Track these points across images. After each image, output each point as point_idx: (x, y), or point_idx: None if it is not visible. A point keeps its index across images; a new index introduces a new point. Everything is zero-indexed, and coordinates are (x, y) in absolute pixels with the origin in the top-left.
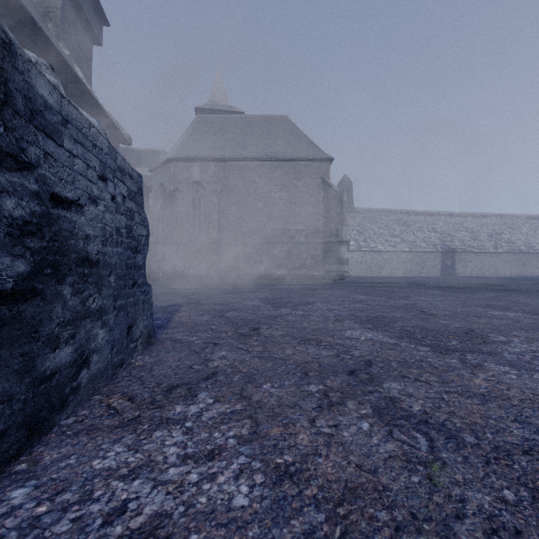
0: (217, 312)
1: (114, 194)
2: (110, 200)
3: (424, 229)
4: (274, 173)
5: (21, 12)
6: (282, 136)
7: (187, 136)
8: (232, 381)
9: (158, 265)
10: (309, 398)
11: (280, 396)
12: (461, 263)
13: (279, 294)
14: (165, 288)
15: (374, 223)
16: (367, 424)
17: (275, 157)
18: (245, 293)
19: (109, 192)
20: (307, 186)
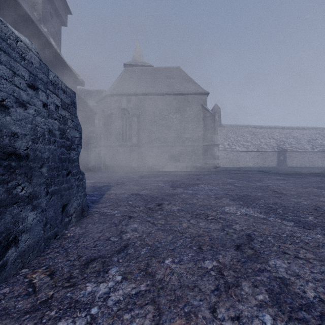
0: (134, 190)
1: (47, 102)
2: (42, 106)
3: (266, 137)
4: (172, 102)
5: (12, 0)
6: (177, 80)
7: (118, 81)
8: (140, 255)
9: (101, 160)
10: (206, 277)
11: (180, 273)
12: (290, 158)
13: (175, 178)
14: (104, 174)
15: (234, 133)
16: (269, 316)
17: (173, 93)
18: (153, 177)
19: (41, 100)
20: (193, 110)
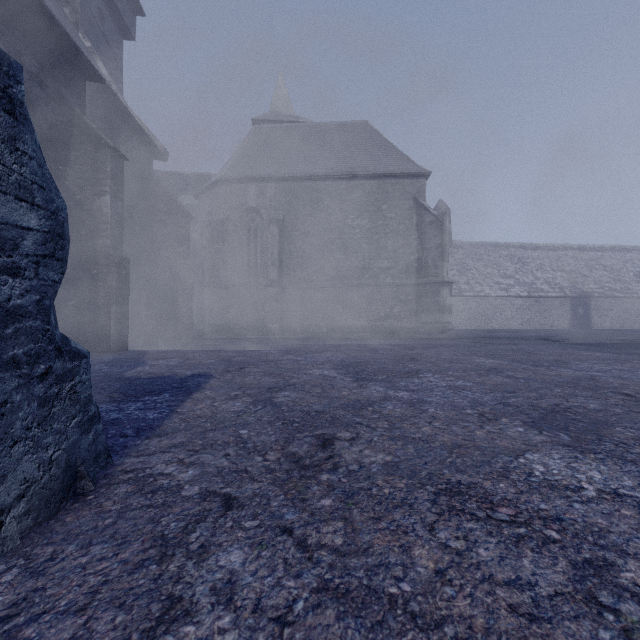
0: (263, 390)
1: None
2: None
3: (547, 267)
4: (352, 195)
5: None
6: (361, 147)
7: (241, 152)
8: None
9: (204, 315)
10: None
11: None
12: (599, 311)
13: (361, 355)
14: (207, 345)
15: (479, 261)
16: None
17: (353, 174)
18: (312, 353)
19: None
20: (395, 210)
